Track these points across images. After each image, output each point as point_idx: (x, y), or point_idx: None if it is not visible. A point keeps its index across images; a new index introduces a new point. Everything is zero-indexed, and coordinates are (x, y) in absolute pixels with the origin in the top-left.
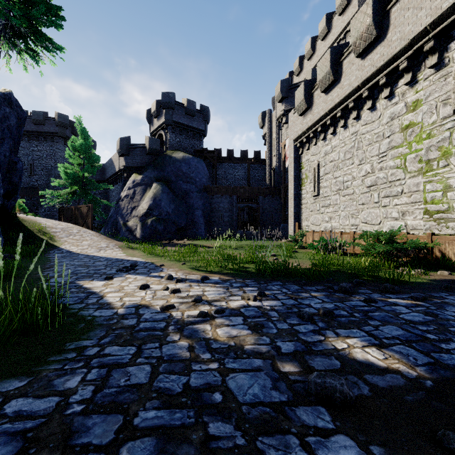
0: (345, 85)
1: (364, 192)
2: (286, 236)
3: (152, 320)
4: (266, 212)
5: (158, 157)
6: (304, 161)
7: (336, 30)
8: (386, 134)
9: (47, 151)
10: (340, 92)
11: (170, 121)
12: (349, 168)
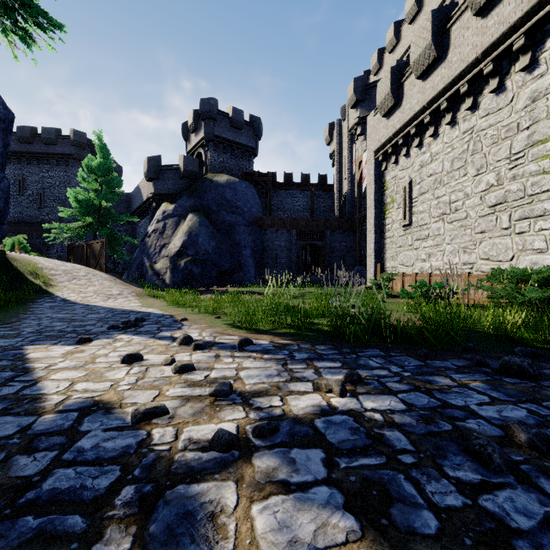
0: (455, 61)
1: (484, 214)
2: (363, 282)
3: (90, 460)
4: (335, 251)
5: (195, 181)
6: (389, 180)
7: (430, 7)
8: (523, 125)
9: (61, 177)
10: (446, 72)
11: (212, 135)
12: (459, 182)
